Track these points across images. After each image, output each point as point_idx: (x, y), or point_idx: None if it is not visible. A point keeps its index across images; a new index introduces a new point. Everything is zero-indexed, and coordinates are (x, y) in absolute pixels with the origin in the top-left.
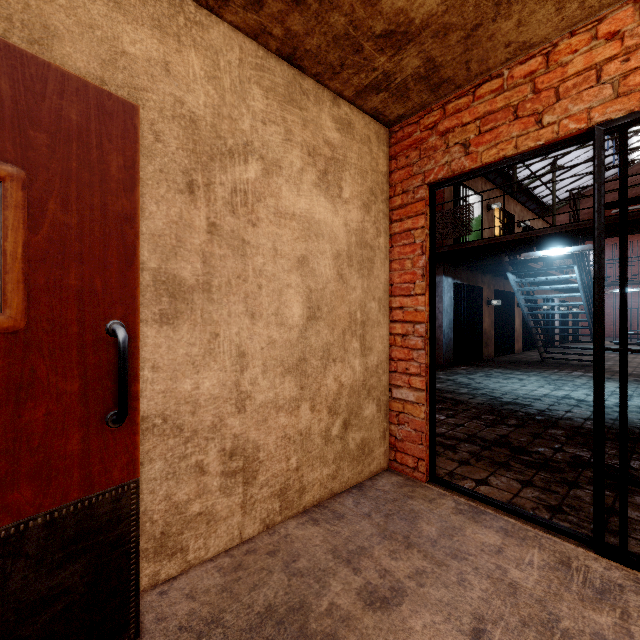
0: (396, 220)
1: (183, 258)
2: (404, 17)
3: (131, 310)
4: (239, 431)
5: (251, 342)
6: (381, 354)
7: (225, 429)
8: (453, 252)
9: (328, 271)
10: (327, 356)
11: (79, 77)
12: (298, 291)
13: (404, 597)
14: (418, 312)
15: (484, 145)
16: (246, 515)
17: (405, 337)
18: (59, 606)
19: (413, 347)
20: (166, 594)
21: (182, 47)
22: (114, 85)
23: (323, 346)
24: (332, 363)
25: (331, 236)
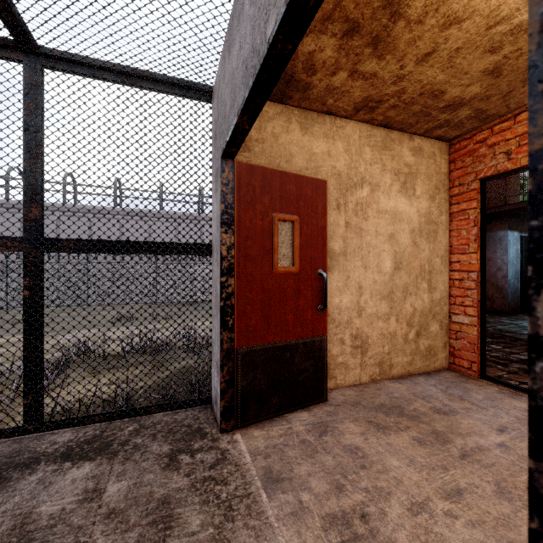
0: (454, 203)
1: (335, 240)
2: (458, 98)
3: (324, 265)
4: (359, 326)
5: (364, 281)
6: (443, 292)
7: (352, 324)
8: (517, 209)
9: (406, 241)
10: (406, 291)
11: (310, 177)
12: (389, 253)
13: (457, 414)
14: (471, 264)
15: (522, 153)
16: (362, 370)
17: (461, 281)
18: (306, 374)
19: (467, 288)
20: (331, 393)
21: (335, 141)
22: (310, 169)
23: (403, 285)
24: (409, 295)
25: (408, 220)
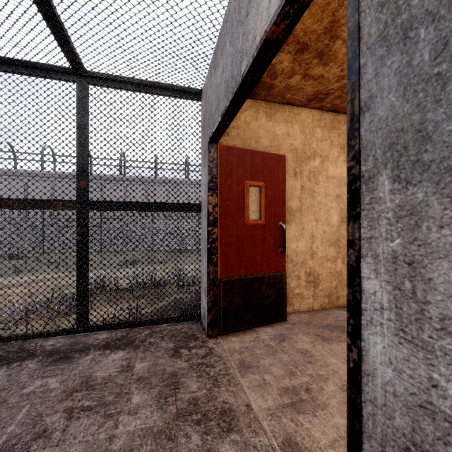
0: None
1: (293, 200)
2: None
3: (284, 219)
4: (311, 266)
5: (316, 231)
6: None
7: (306, 264)
8: None
9: None
10: None
11: (273, 153)
12: (336, 210)
13: None
14: None
15: None
16: (314, 300)
17: None
18: (270, 300)
19: None
20: (289, 315)
21: (292, 125)
22: (274, 146)
23: None
24: None
25: None
